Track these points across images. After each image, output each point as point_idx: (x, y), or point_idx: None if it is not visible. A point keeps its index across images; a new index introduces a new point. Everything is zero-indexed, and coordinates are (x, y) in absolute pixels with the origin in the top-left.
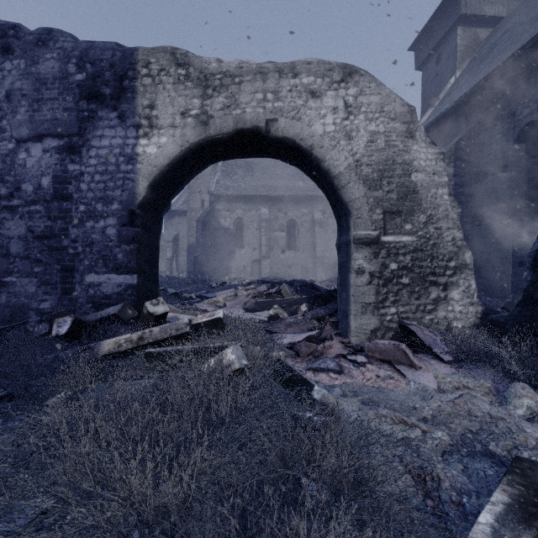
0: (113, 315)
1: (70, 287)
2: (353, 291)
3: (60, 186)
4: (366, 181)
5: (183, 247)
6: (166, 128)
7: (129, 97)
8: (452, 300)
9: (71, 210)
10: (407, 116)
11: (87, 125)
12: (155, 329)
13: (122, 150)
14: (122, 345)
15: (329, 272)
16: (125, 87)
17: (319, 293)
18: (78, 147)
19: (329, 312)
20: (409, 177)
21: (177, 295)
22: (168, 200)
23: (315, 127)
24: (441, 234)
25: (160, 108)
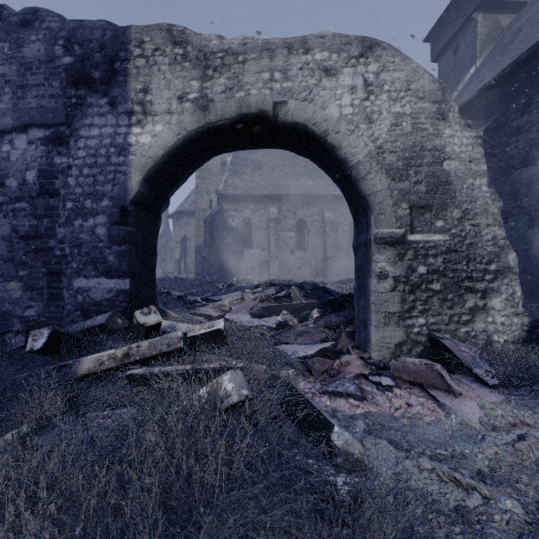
0: (100, 325)
1: (57, 292)
2: (374, 298)
3: (46, 181)
4: (389, 171)
5: (191, 248)
6: (161, 114)
7: (120, 80)
8: (493, 310)
9: (57, 207)
10: (438, 94)
11: (74, 113)
12: (143, 343)
13: (113, 139)
14: (104, 362)
15: (340, 273)
16: (116, 70)
17: (331, 298)
18: (65, 137)
19: (345, 320)
20: (441, 166)
21: (181, 298)
22: (166, 196)
23: (330, 109)
24: (479, 232)
25: (155, 93)
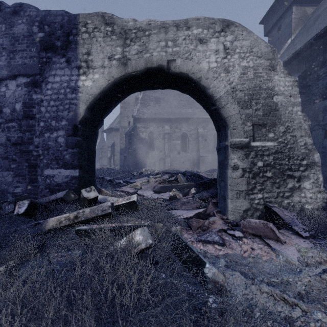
0: (60, 198)
1: (34, 177)
2: (230, 181)
3: (28, 109)
4: (239, 103)
5: (117, 150)
6: (98, 68)
7: (73, 47)
8: (304, 189)
9: (34, 125)
10: (270, 54)
11: (45, 67)
12: (86, 210)
13: (68, 84)
14: (62, 221)
15: (208, 166)
16: (70, 41)
17: (203, 181)
18: (39, 82)
19: (211, 195)
20: (272, 99)
21: (111, 181)
22: (101, 118)
23: (202, 64)
24: (296, 141)
25: (94, 54)
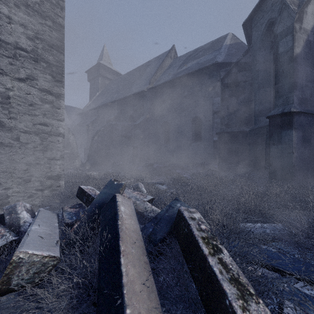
0: None
1: None
2: None
3: None
4: None
5: None
6: None
7: None
8: (76, 162)
9: None
10: (68, 130)
11: None
12: None
13: None
14: None
15: None
16: None
17: None
18: None
19: None
20: (69, 141)
21: None
22: None
23: None
24: (74, 151)
25: None
